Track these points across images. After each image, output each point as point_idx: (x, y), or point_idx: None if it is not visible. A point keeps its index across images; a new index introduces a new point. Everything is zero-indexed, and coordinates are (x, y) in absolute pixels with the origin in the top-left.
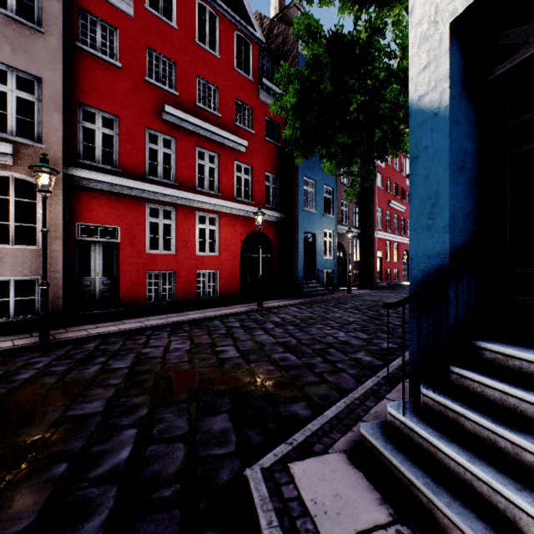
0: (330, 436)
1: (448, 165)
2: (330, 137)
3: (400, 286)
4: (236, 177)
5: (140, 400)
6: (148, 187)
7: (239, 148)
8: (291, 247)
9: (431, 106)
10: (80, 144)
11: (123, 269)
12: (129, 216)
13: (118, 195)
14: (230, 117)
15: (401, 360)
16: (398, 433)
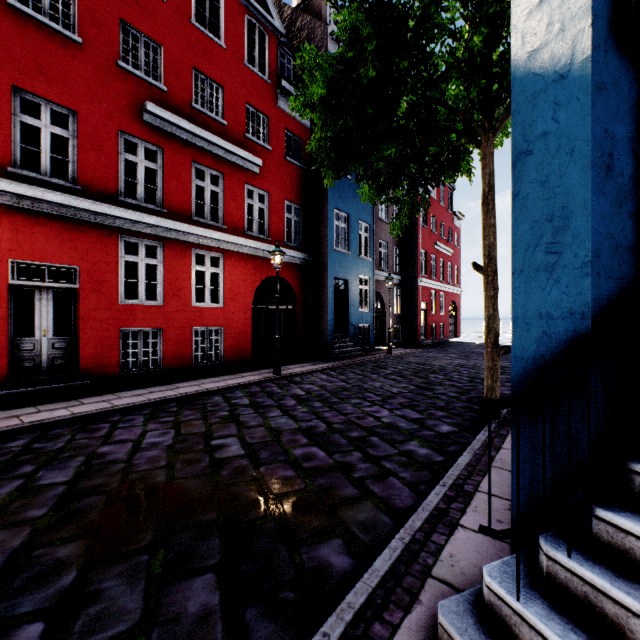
0: (386, 619)
1: (589, 160)
2: (371, 151)
3: (447, 344)
4: (249, 207)
5: (69, 550)
6: (121, 212)
7: (250, 168)
8: (318, 296)
9: (555, 64)
10: (16, 147)
11: (84, 327)
12: (94, 252)
13: (76, 222)
14: (239, 126)
15: (470, 455)
16: (507, 629)
